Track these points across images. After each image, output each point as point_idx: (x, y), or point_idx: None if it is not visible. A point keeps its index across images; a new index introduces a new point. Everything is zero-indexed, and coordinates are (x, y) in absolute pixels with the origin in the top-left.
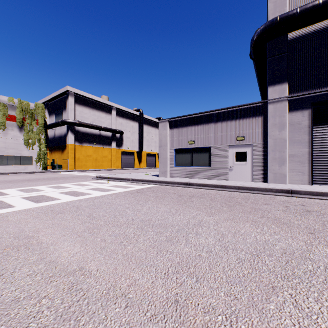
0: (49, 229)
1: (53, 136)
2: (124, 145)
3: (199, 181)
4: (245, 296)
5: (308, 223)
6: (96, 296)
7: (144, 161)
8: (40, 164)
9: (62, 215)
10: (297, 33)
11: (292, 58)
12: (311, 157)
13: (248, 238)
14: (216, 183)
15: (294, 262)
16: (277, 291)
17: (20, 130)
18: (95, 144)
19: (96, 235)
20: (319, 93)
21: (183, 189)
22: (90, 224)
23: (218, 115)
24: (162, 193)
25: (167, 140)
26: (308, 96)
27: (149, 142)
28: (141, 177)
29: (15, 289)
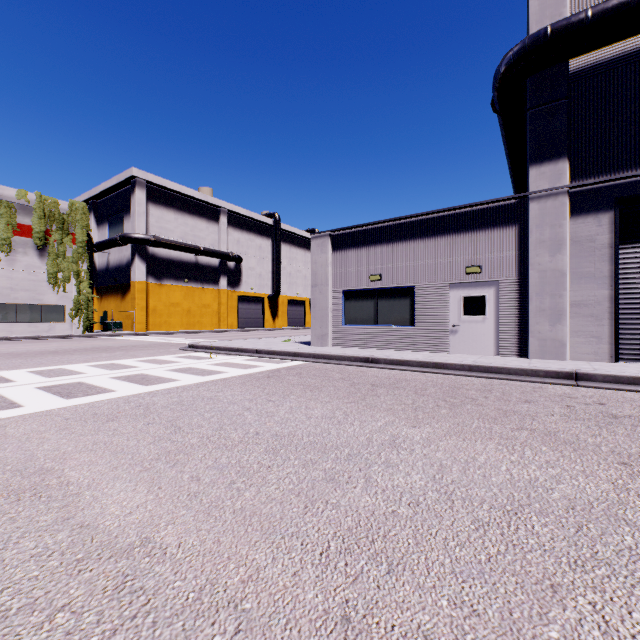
0: (87, 454)
1: (104, 265)
2: (244, 284)
3: (390, 355)
4: (495, 608)
5: (615, 441)
6: (172, 606)
7: (282, 314)
8: (80, 320)
9: (116, 424)
10: (587, 59)
11: (577, 110)
12: (616, 306)
13: (495, 475)
14: (425, 359)
15: (595, 529)
16: (562, 596)
17: (41, 255)
18: (187, 281)
19: (181, 467)
20: (631, 179)
21: (360, 370)
22: (171, 443)
23: (428, 223)
24: (318, 379)
25: (327, 274)
26: (610, 184)
27: (293, 277)
28: (277, 347)
29: (1, 588)
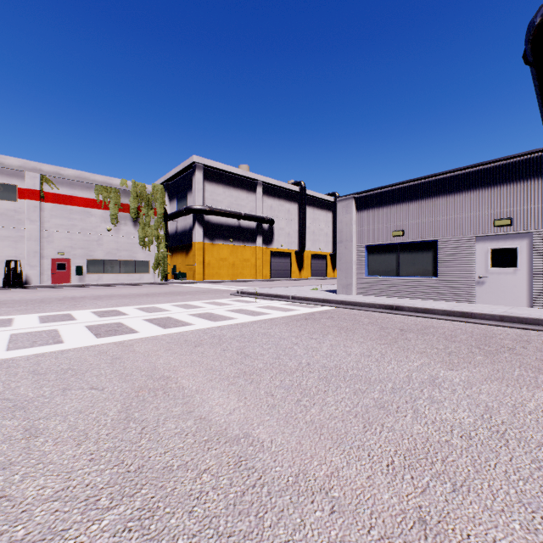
0: (189, 368)
1: (174, 230)
2: (276, 242)
3: (414, 303)
4: None
5: None
6: (278, 484)
7: (307, 266)
8: (159, 272)
9: (202, 349)
10: None
11: None
12: None
13: None
14: (451, 308)
15: None
16: None
17: (135, 225)
18: (232, 241)
19: (257, 384)
20: None
21: (385, 316)
22: (244, 366)
23: (452, 180)
24: (349, 322)
25: (352, 231)
26: None
27: (316, 235)
28: (307, 294)
29: (163, 451)
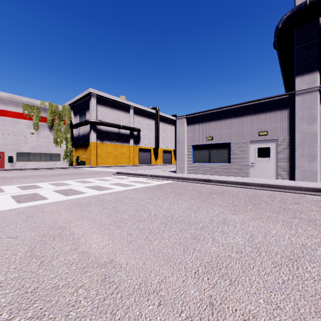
0: (79, 221)
1: (77, 134)
2: (141, 142)
3: (218, 178)
4: (289, 306)
5: None
6: (128, 290)
7: (160, 157)
8: (67, 160)
9: (89, 208)
10: None
11: None
12: None
13: (282, 240)
14: (237, 180)
15: None
16: None
17: (50, 130)
18: (115, 141)
19: (122, 229)
20: None
21: (202, 185)
22: (116, 217)
23: (238, 109)
24: (181, 189)
25: (184, 137)
26: None
27: (165, 139)
28: (159, 173)
29: (54, 276)
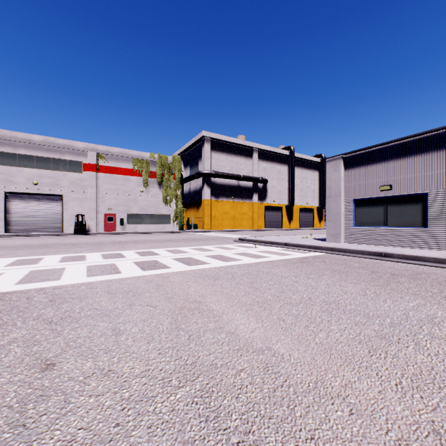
0: (213, 296)
1: (188, 191)
2: (269, 198)
3: (402, 251)
4: None
5: None
6: (301, 387)
7: (296, 218)
8: (177, 223)
9: (220, 282)
10: None
11: None
12: None
13: None
14: (442, 256)
15: None
16: None
17: (160, 187)
18: (233, 198)
19: (269, 311)
20: None
21: (375, 262)
22: (256, 296)
23: (442, 136)
24: (340, 266)
25: (340, 187)
26: None
27: (304, 191)
28: (299, 241)
29: (208, 353)
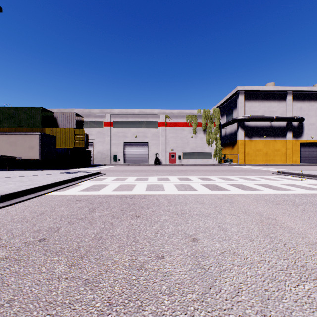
0: (285, 217)
1: (224, 134)
2: (305, 135)
3: None
4: None
5: None
6: None
7: None
8: (216, 158)
9: (283, 206)
10: None
11: None
12: None
13: None
14: None
15: None
16: None
17: (204, 133)
18: (265, 137)
19: None
20: None
21: None
22: None
23: None
24: None
25: None
26: None
27: None
28: None
29: (313, 262)
